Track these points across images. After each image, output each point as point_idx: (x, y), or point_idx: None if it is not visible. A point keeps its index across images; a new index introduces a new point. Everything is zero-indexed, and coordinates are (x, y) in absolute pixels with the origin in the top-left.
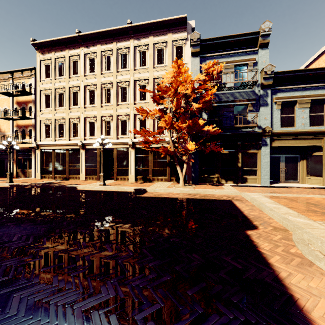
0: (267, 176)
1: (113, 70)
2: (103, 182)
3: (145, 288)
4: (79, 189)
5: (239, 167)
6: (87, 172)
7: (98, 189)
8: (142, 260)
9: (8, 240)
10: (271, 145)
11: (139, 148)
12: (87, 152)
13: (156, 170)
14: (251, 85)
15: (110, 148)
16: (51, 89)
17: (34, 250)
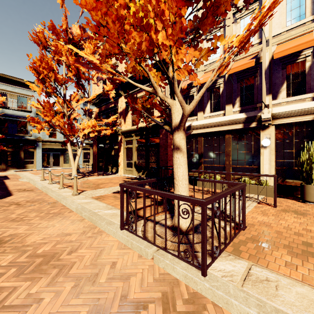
0: (40, 164)
1: None
2: None
3: None
4: None
5: (22, 159)
6: None
7: None
8: None
9: None
10: (43, 147)
11: None
12: None
13: None
14: (29, 111)
15: None
16: None
17: None
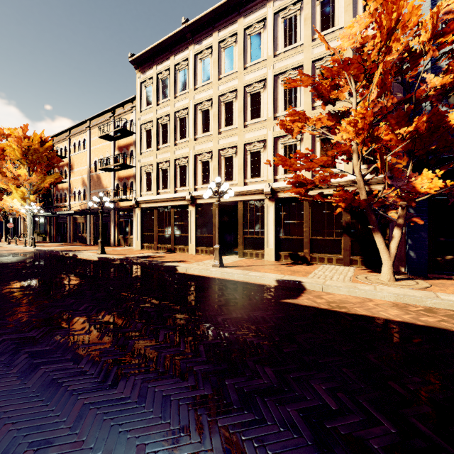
0: None
1: (237, 68)
2: (219, 261)
3: None
4: (180, 272)
5: None
6: (198, 242)
7: (209, 274)
8: None
9: None
10: None
11: (283, 198)
12: (198, 209)
13: (317, 241)
14: None
15: (233, 201)
16: (153, 120)
17: None
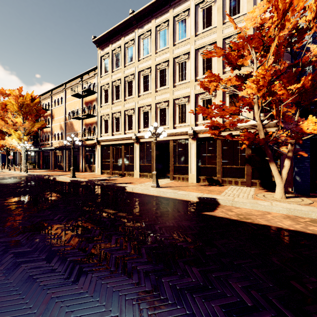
0: None
1: (169, 45)
2: (156, 183)
3: None
4: (128, 191)
5: None
6: (141, 169)
7: (149, 193)
8: None
9: None
10: None
11: (202, 138)
12: (141, 146)
13: (227, 168)
14: None
15: (166, 140)
16: (109, 83)
17: None
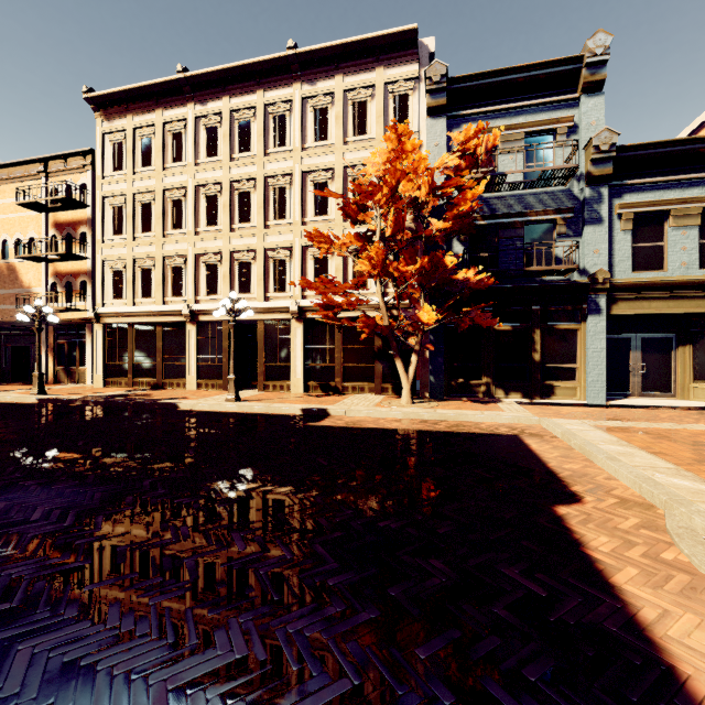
0: (600, 383)
1: (257, 152)
2: (234, 394)
3: (317, 638)
4: (183, 409)
5: (537, 361)
6: (202, 373)
7: (223, 409)
8: (314, 572)
9: (22, 520)
10: (609, 313)
11: (313, 319)
12: (201, 328)
13: (350, 368)
14: (564, 176)
15: (252, 319)
16: (126, 194)
17: (75, 543)
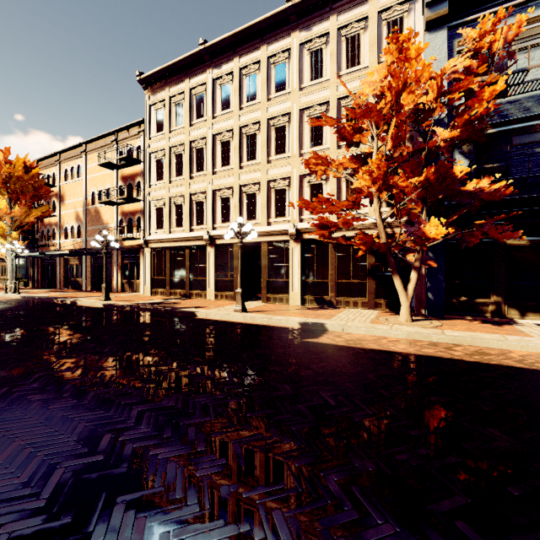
0: None
1: (261, 99)
2: (241, 306)
3: None
4: (199, 318)
5: None
6: (218, 287)
7: (231, 319)
8: None
9: None
10: None
11: (309, 240)
12: (217, 250)
13: (343, 284)
14: None
15: (256, 242)
16: (165, 148)
17: None
